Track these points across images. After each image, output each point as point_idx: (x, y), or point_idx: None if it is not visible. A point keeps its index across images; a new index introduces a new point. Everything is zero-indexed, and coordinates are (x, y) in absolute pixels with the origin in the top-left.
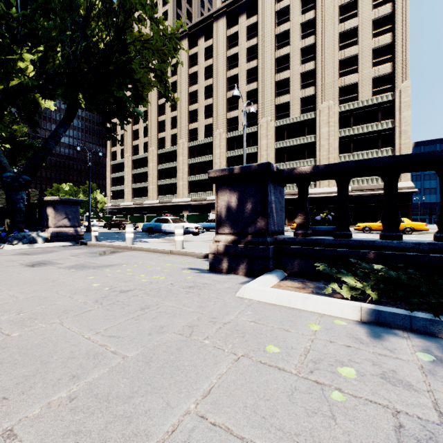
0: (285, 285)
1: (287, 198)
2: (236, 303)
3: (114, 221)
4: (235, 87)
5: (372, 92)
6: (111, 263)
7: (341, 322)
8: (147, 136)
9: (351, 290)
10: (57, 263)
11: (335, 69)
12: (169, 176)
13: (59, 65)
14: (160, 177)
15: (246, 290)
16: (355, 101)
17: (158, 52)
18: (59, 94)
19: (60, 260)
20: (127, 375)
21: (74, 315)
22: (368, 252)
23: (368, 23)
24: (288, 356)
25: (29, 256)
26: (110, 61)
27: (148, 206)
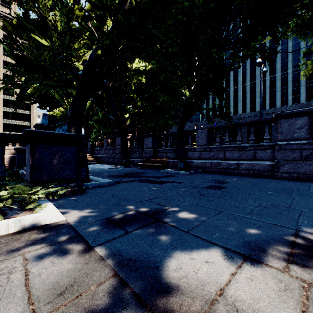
0: None
1: None
2: None
3: None
4: None
5: None
6: None
7: None
8: None
9: None
10: None
11: (1, 77)
12: None
13: None
14: None
15: None
16: (13, 97)
17: None
18: None
19: None
20: None
21: None
22: None
23: None
24: None
25: None
26: None
27: None
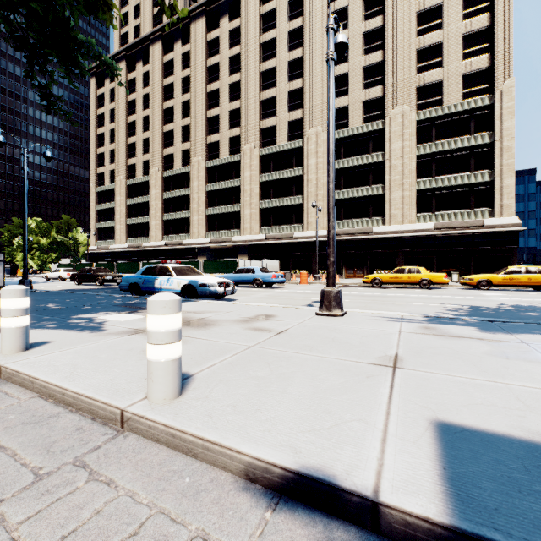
0: None
1: (345, 239)
2: None
3: (86, 272)
4: None
5: (461, 94)
6: None
7: None
8: (147, 152)
9: None
10: None
11: (411, 61)
12: (180, 207)
13: None
14: (166, 209)
15: None
16: (438, 106)
17: None
18: None
19: None
20: None
21: None
22: None
23: None
24: None
25: None
26: None
27: (149, 250)
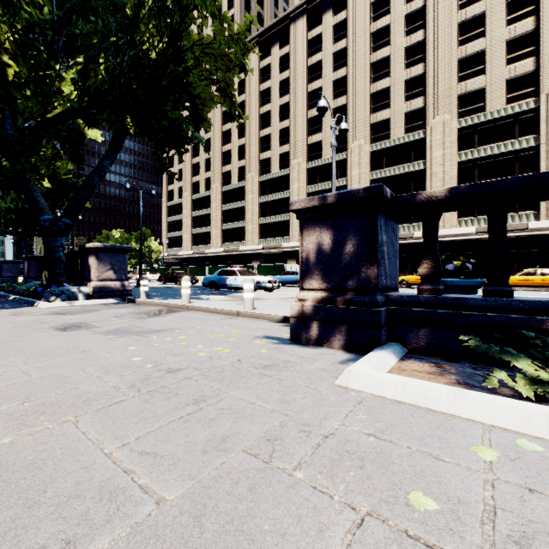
0: (410, 368)
1: None
2: (338, 397)
3: (170, 274)
4: (322, 96)
5: (505, 99)
6: (161, 327)
7: (532, 446)
8: (209, 170)
9: (532, 384)
10: (94, 326)
11: (452, 72)
12: (236, 218)
13: (103, 81)
14: (224, 220)
15: (351, 376)
16: (481, 112)
17: (221, 57)
18: (104, 118)
19: (99, 322)
20: (159, 548)
21: (97, 410)
22: (547, 319)
23: (500, 6)
24: (457, 521)
25: (64, 316)
26: (163, 73)
27: (210, 256)
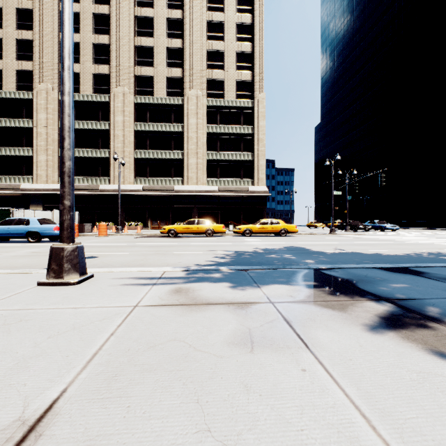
0: None
1: (151, 194)
2: None
3: None
4: None
5: (236, 94)
6: None
7: None
8: None
9: None
10: None
11: (203, 57)
12: None
13: None
14: None
15: None
16: (222, 99)
17: None
18: None
19: None
20: None
21: None
22: None
23: (233, 24)
24: None
25: None
26: None
27: None
